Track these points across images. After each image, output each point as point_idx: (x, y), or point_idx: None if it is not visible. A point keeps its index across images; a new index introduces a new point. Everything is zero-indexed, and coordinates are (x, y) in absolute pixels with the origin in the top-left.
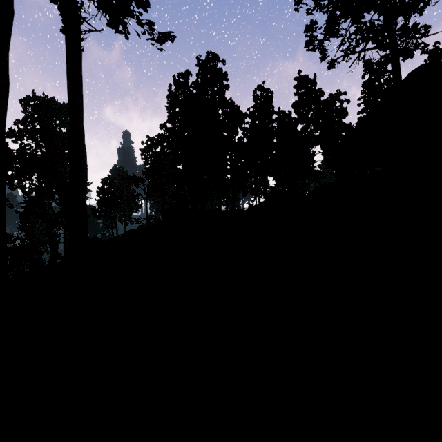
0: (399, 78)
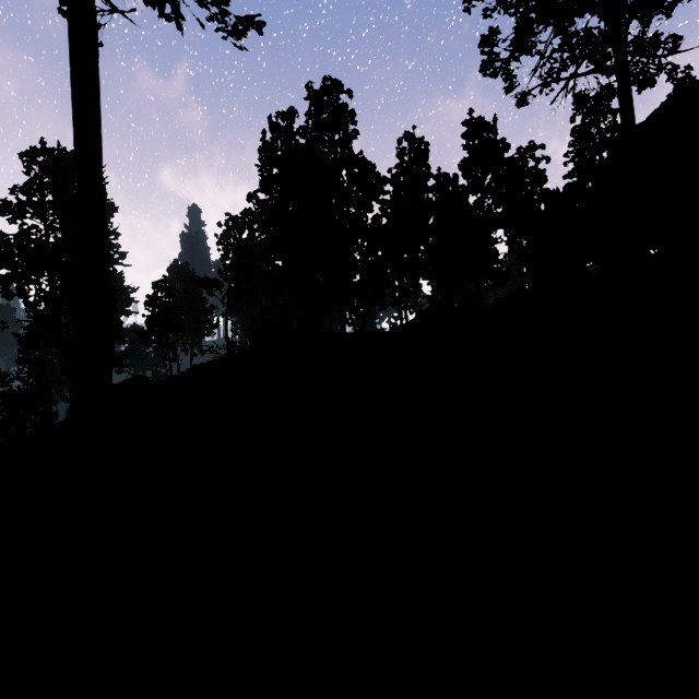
0: (631, 120)
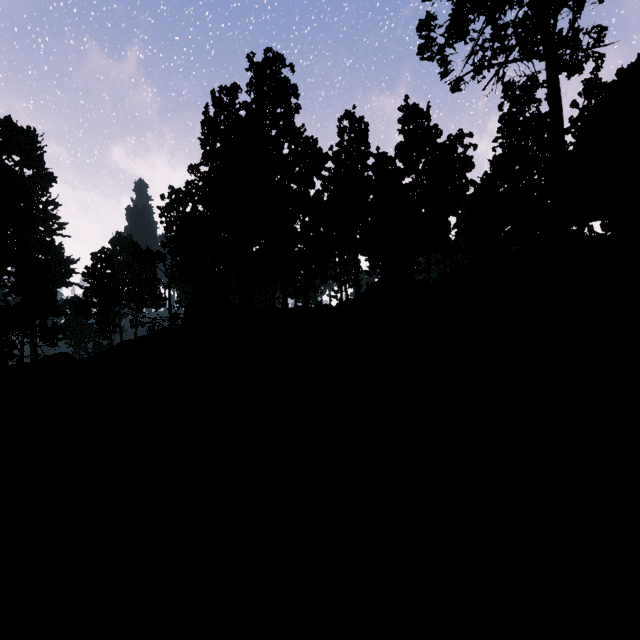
0: (559, 106)
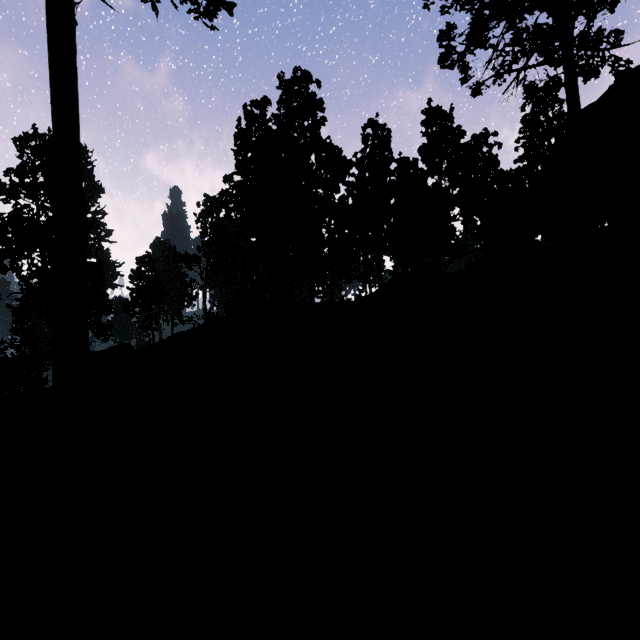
0: (577, 109)
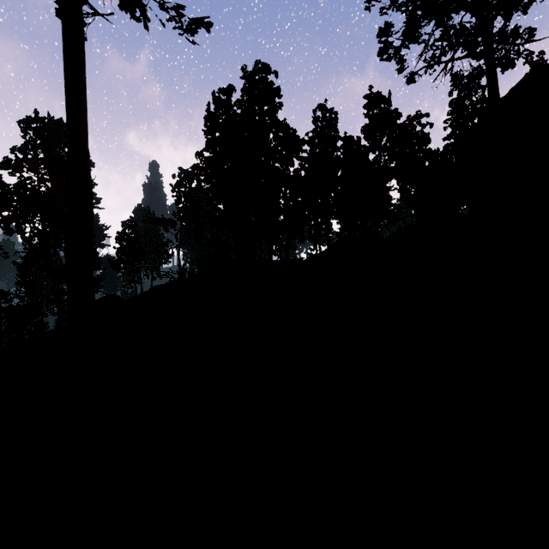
0: (496, 95)
